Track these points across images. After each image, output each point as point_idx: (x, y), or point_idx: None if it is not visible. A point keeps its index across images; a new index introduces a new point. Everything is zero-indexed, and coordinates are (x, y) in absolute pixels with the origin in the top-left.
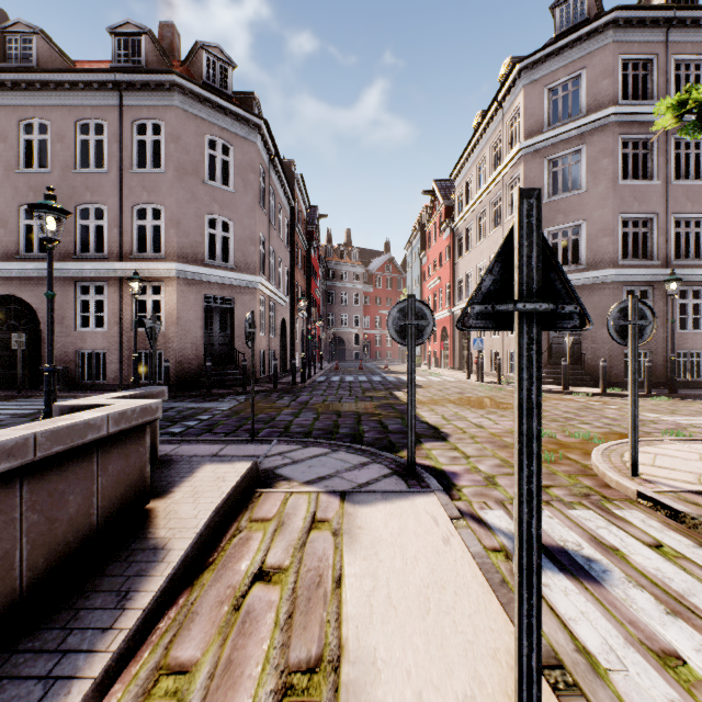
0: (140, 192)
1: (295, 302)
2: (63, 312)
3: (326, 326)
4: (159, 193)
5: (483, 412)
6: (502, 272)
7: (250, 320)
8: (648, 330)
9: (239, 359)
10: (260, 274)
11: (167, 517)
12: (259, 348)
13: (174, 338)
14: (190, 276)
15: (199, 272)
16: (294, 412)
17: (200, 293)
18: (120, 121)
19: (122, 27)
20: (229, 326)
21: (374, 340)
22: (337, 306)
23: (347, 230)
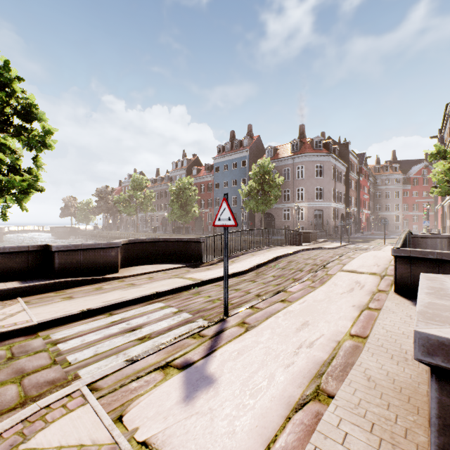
0: (298, 184)
1: (349, 205)
2: (279, 216)
3: (374, 211)
4: (303, 184)
5: (391, 242)
6: (340, 222)
7: (327, 221)
8: (387, 223)
9: (324, 228)
10: (331, 201)
11: (319, 240)
12: (331, 225)
13: (307, 222)
14: (310, 205)
15: (313, 204)
16: (338, 240)
17: (313, 209)
18: (293, 167)
19: (292, 141)
20: (321, 218)
21: (411, 218)
22: (382, 200)
23: (392, 151)
